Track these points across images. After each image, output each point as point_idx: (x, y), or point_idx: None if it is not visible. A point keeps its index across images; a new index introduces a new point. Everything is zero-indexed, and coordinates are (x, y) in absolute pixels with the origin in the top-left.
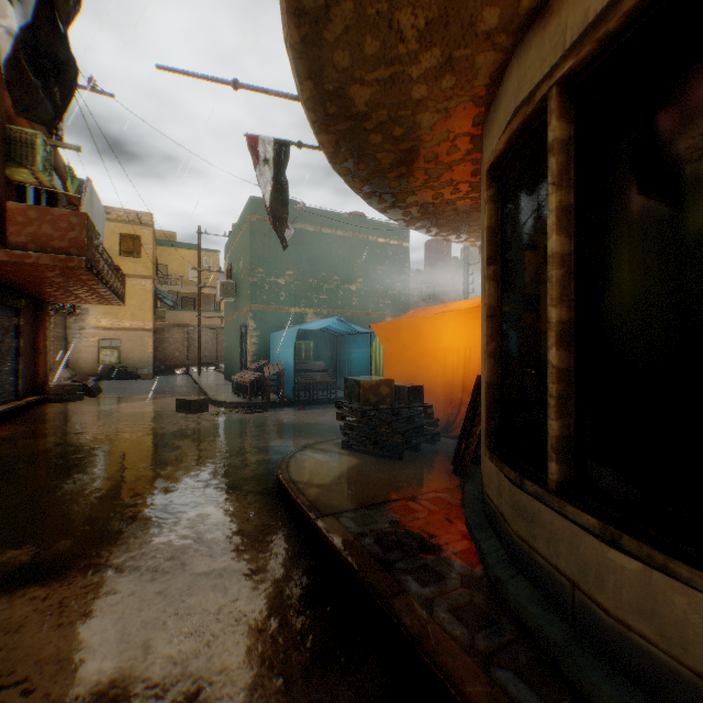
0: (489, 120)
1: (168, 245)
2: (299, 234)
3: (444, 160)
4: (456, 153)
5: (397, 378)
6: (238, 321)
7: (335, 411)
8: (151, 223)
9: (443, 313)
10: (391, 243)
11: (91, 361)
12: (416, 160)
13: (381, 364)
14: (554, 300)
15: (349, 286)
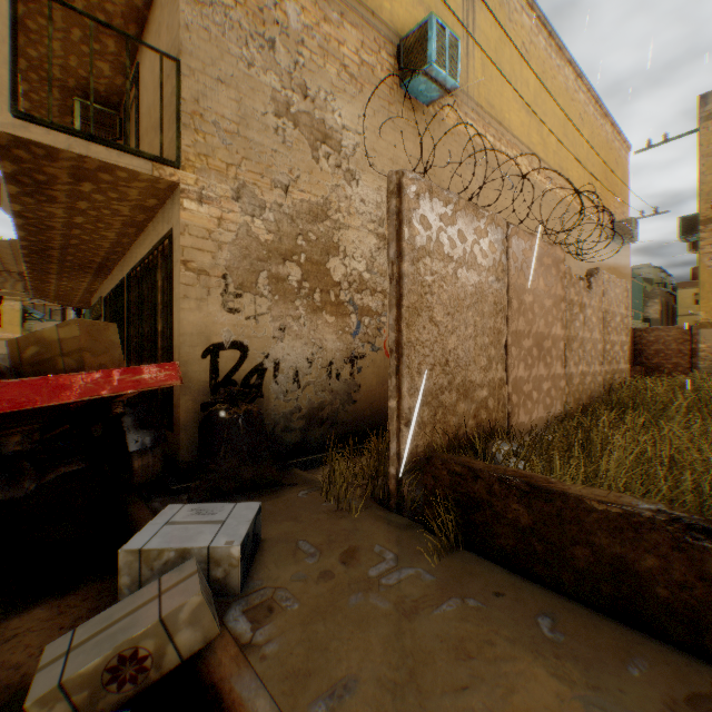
0: None
1: None
2: None
3: None
4: None
5: None
6: None
7: None
8: None
9: None
10: None
11: None
12: None
13: None
14: None
15: None
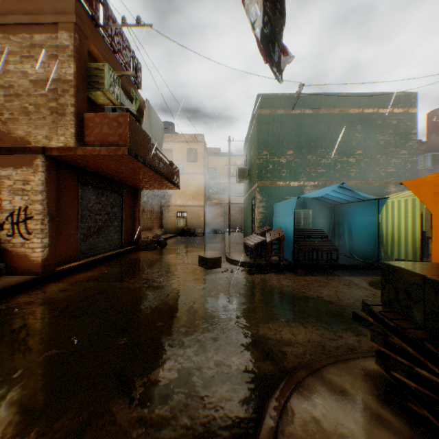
0: None
1: (215, 155)
2: (298, 118)
3: None
4: None
5: None
6: (250, 196)
7: (338, 281)
8: (202, 140)
9: None
10: (394, 112)
11: (172, 225)
12: None
13: (388, 231)
14: None
15: (347, 158)
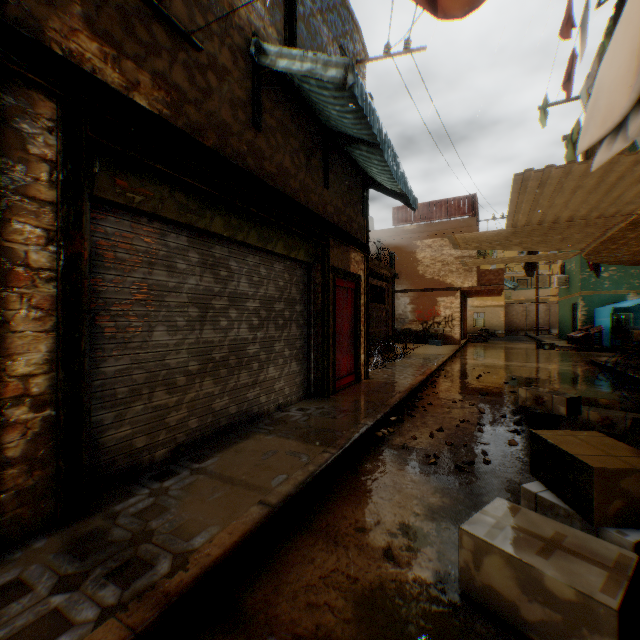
0: None
1: None
2: None
3: None
4: None
5: None
6: (569, 300)
7: None
8: None
9: None
10: None
11: (468, 325)
12: None
13: None
14: None
15: None
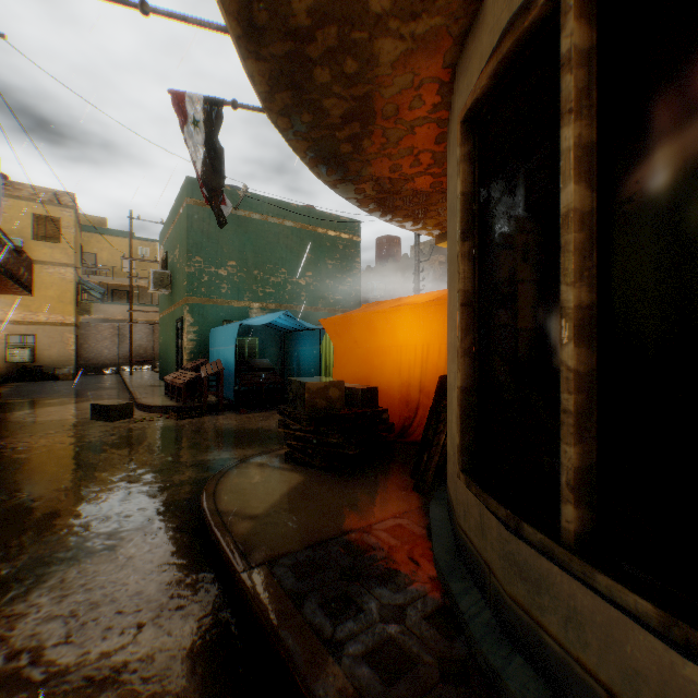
0: (465, 56)
1: (98, 232)
2: (243, 222)
3: (405, 118)
4: (420, 108)
5: (348, 378)
6: (174, 315)
7: None
8: (73, 204)
9: (398, 307)
10: (342, 236)
11: None
12: (373, 115)
13: (331, 362)
14: (571, 275)
15: (298, 279)
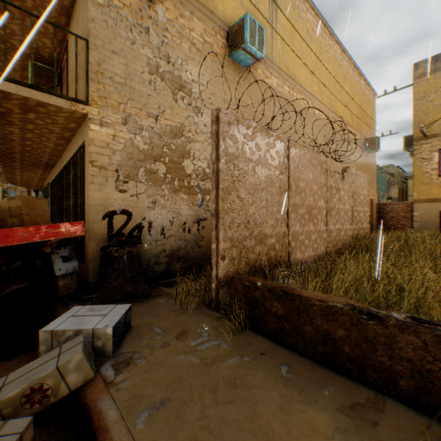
0: None
1: None
2: None
3: None
4: None
5: None
6: None
7: None
8: None
9: None
10: None
11: None
12: None
13: None
14: None
15: None
